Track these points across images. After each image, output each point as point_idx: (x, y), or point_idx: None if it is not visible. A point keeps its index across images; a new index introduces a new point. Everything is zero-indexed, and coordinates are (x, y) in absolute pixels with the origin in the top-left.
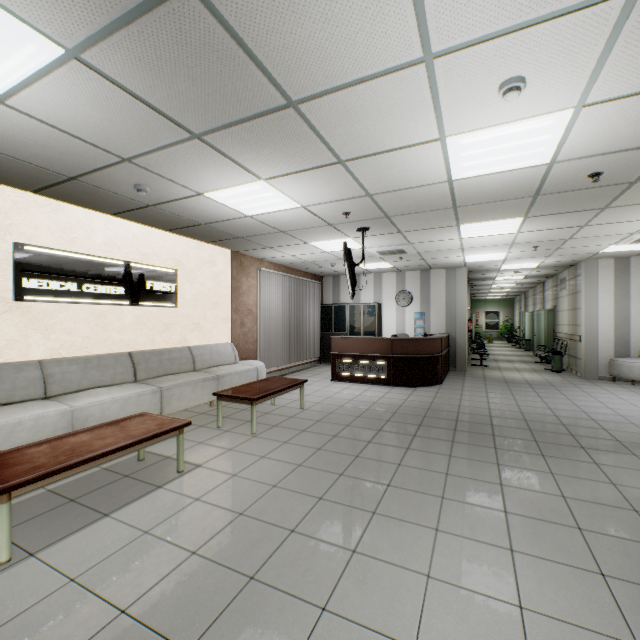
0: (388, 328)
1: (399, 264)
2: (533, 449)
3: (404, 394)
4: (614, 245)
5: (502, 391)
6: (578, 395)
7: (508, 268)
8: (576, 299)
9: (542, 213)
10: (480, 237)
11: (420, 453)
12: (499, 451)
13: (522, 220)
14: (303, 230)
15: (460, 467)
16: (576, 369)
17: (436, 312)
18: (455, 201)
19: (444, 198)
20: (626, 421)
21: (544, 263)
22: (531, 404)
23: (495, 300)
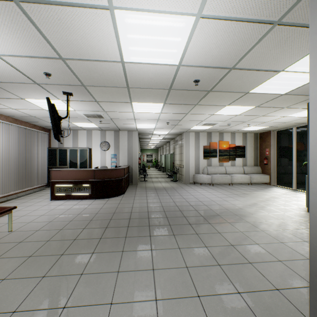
0: (96, 163)
1: (101, 125)
2: (169, 231)
3: (101, 204)
4: (196, 126)
5: (154, 194)
6: (184, 192)
7: (156, 133)
8: (182, 149)
9: (172, 102)
10: (143, 113)
11: (102, 255)
12: (152, 238)
13: (163, 105)
14: (12, 84)
15: (128, 261)
16: (182, 180)
17: (123, 154)
18: (128, 82)
19: (121, 78)
20: (203, 204)
21: (170, 132)
22: (166, 200)
23: (151, 149)
